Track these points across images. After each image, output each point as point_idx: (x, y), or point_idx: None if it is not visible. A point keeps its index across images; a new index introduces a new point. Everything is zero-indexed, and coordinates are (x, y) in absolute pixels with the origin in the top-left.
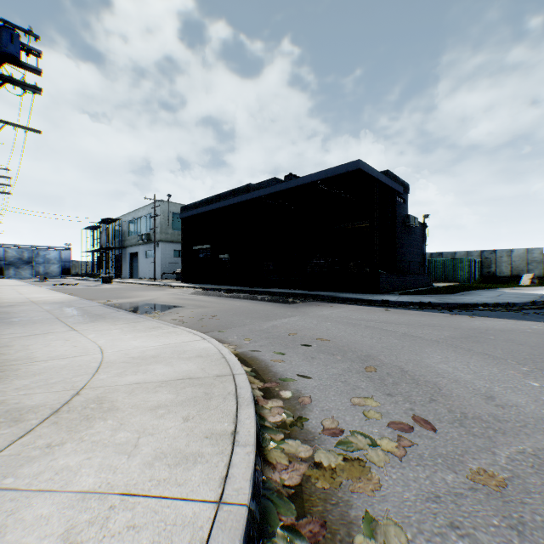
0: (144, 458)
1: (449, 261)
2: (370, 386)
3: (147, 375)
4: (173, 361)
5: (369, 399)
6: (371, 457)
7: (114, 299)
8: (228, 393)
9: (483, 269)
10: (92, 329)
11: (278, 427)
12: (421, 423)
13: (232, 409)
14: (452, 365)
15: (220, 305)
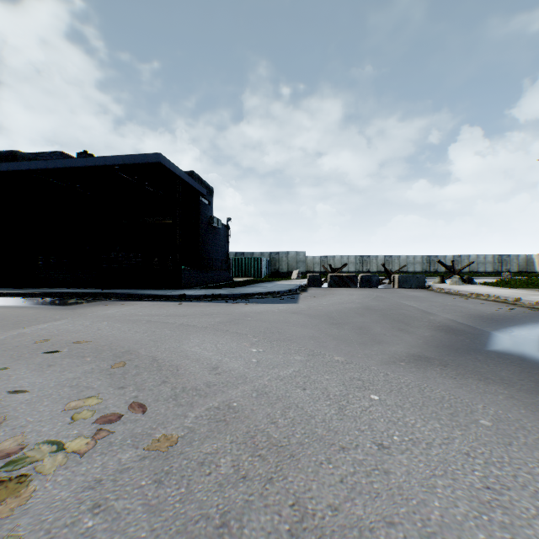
0: None
1: (248, 259)
2: (105, 383)
3: None
4: None
5: (92, 399)
6: (44, 467)
7: None
8: None
9: (272, 266)
10: None
11: None
12: (135, 409)
13: None
14: (205, 346)
15: None
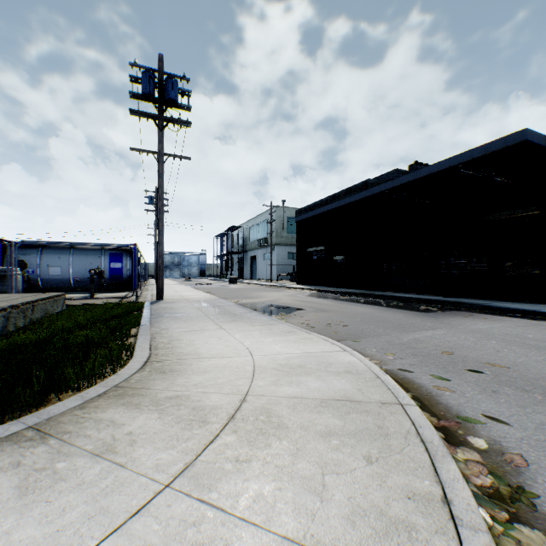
0: (340, 508)
1: None
2: None
3: (302, 388)
4: (323, 375)
5: None
6: None
7: (242, 299)
8: (406, 431)
9: None
10: (235, 329)
11: (489, 497)
12: None
13: (424, 458)
14: None
15: (342, 310)
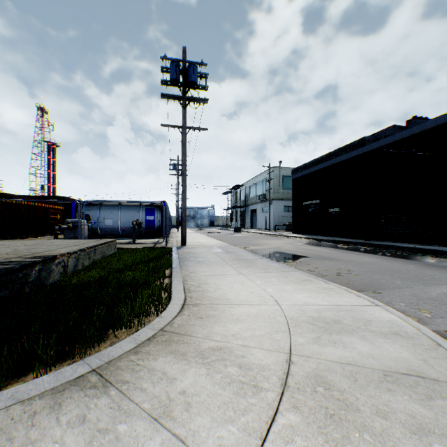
0: None
1: None
2: None
3: (350, 351)
4: (366, 335)
5: None
6: None
7: (249, 246)
8: None
9: None
10: (253, 274)
11: None
12: None
13: None
14: None
15: (346, 258)
